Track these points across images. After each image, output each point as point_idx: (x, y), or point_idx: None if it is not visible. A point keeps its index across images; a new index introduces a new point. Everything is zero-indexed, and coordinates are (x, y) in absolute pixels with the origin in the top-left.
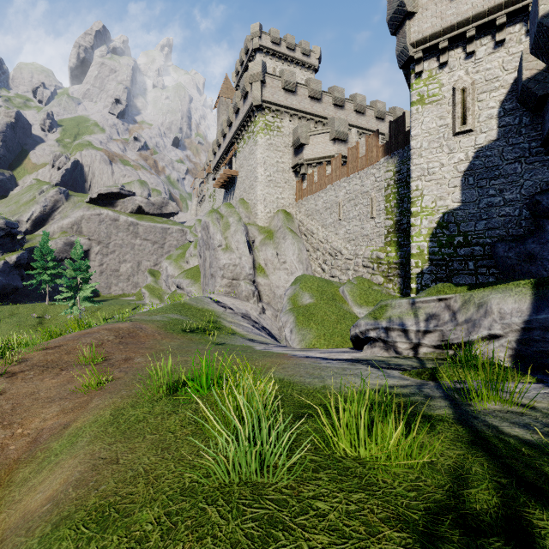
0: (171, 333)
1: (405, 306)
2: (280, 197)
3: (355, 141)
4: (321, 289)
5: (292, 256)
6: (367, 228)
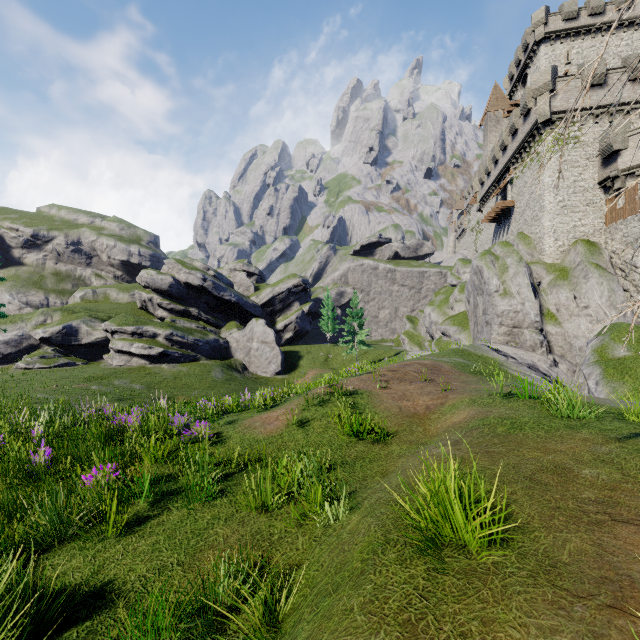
0: (463, 372)
1: None
2: (579, 225)
3: None
4: None
5: (599, 299)
6: None
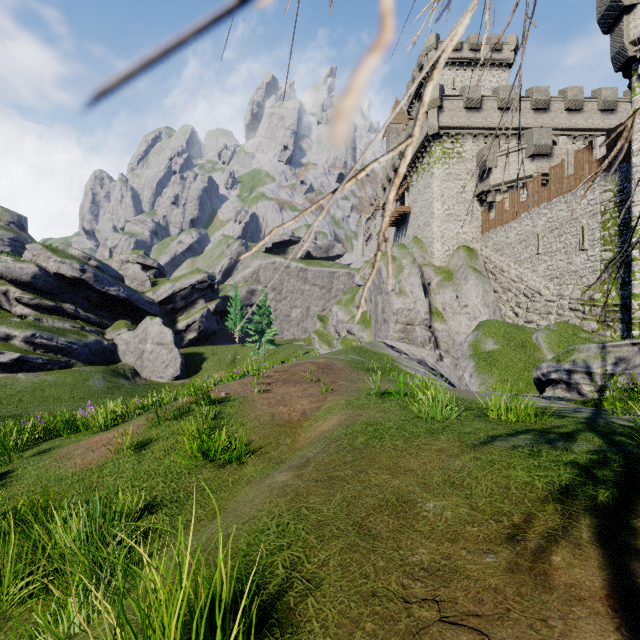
0: (356, 370)
1: (593, 350)
2: (461, 232)
3: (563, 153)
4: (508, 335)
5: (476, 298)
6: (576, 263)
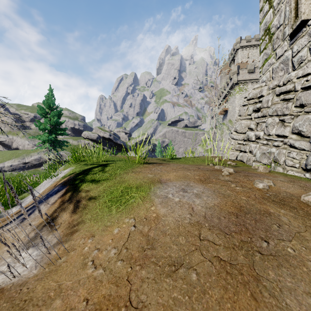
0: None
1: None
2: None
3: None
4: None
5: None
6: None
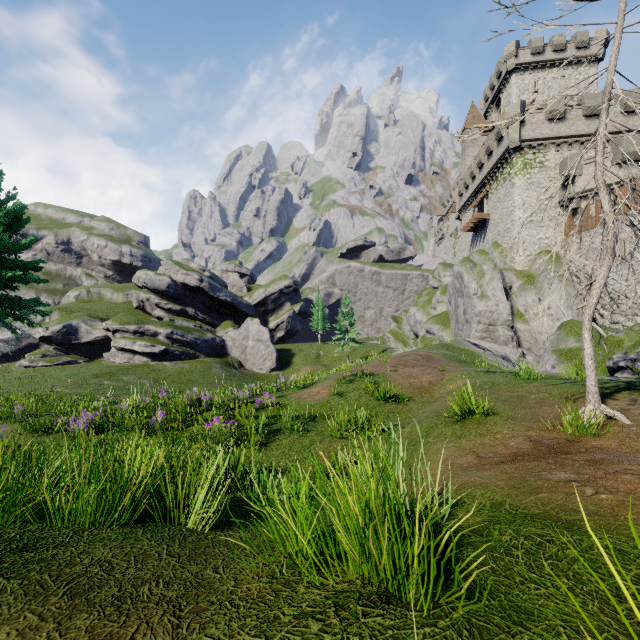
0: (451, 361)
1: None
2: (543, 237)
3: None
4: None
5: (558, 301)
6: None
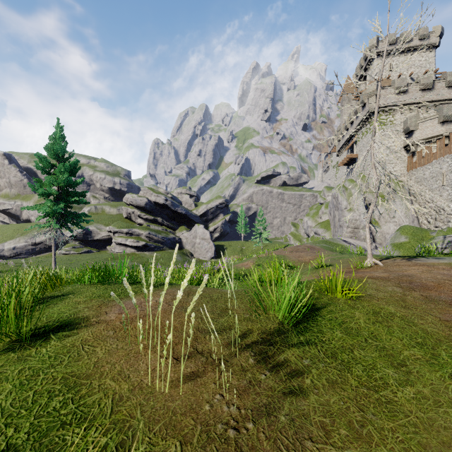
0: (326, 250)
1: (441, 239)
2: (393, 170)
3: None
4: (414, 234)
5: (400, 213)
6: None
